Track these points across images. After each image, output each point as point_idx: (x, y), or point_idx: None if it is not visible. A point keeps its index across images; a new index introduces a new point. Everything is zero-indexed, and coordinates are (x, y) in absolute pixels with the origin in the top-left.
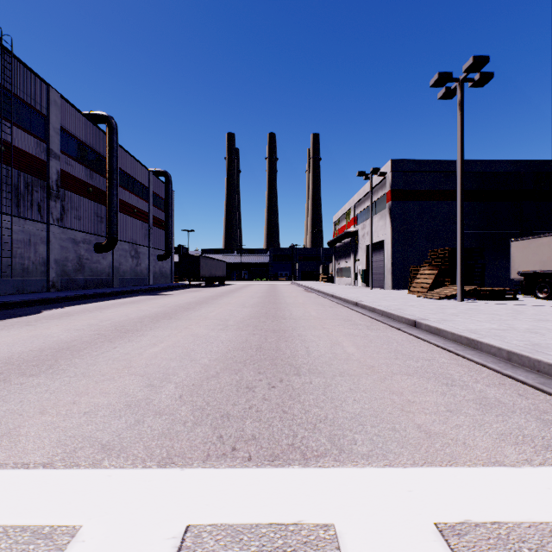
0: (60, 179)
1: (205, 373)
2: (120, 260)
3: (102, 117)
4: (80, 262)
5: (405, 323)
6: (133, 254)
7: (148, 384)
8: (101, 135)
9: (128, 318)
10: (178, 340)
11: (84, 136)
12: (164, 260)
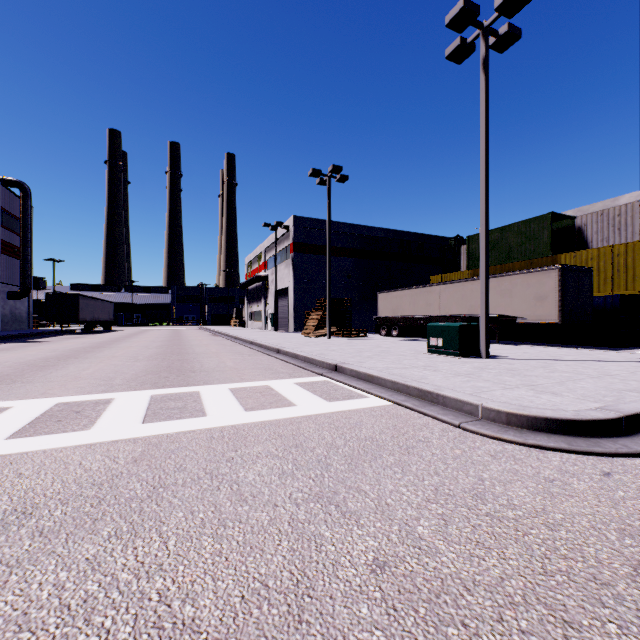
0: None
1: (137, 376)
2: None
3: None
4: None
5: (275, 351)
6: None
7: (103, 380)
8: None
9: (28, 360)
10: (102, 367)
11: None
12: (19, 298)
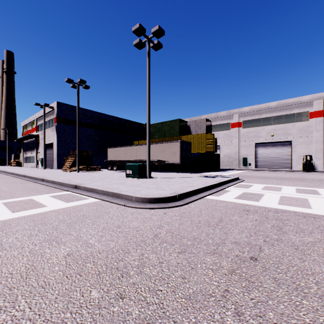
0: None
1: None
2: None
3: None
4: None
5: (41, 180)
6: None
7: None
8: None
9: None
10: None
11: None
12: None
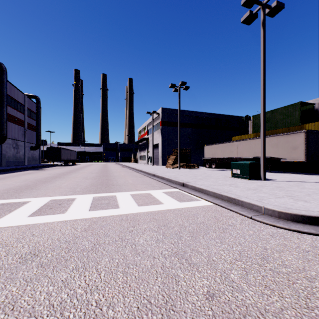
0: None
1: (87, 187)
2: (6, 149)
3: None
4: None
5: (152, 175)
6: (14, 146)
7: (71, 189)
8: None
9: (38, 178)
10: (71, 182)
11: None
12: (35, 149)
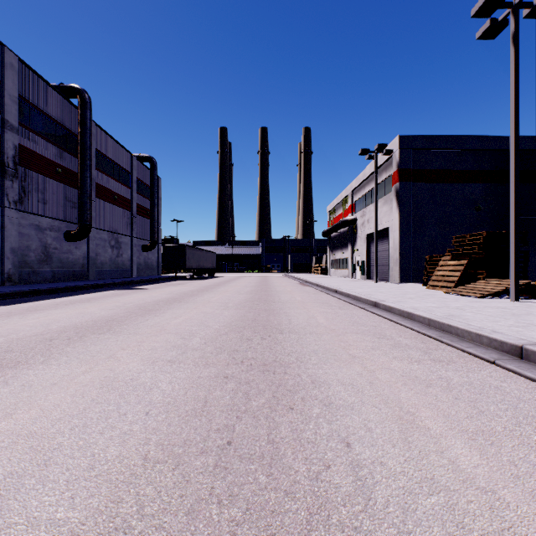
0: (19, 156)
1: None
2: (97, 250)
3: (73, 90)
4: (46, 252)
5: (491, 346)
6: (113, 244)
7: None
8: (73, 111)
9: (41, 331)
10: (56, 402)
11: (52, 110)
12: (149, 250)
